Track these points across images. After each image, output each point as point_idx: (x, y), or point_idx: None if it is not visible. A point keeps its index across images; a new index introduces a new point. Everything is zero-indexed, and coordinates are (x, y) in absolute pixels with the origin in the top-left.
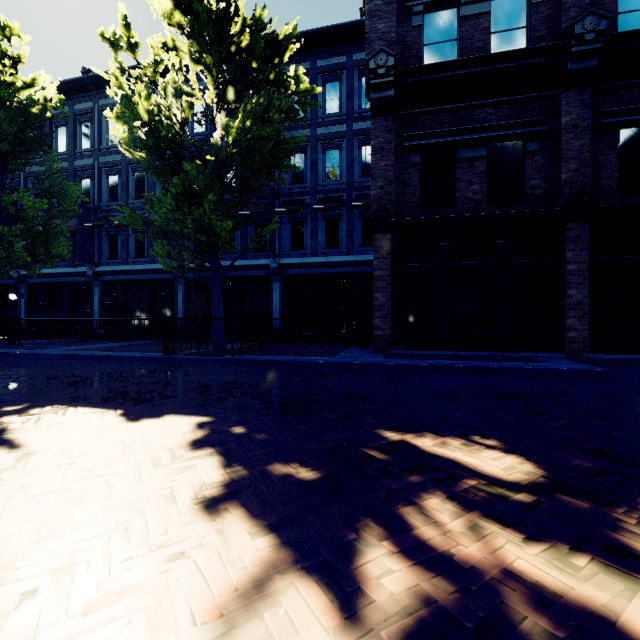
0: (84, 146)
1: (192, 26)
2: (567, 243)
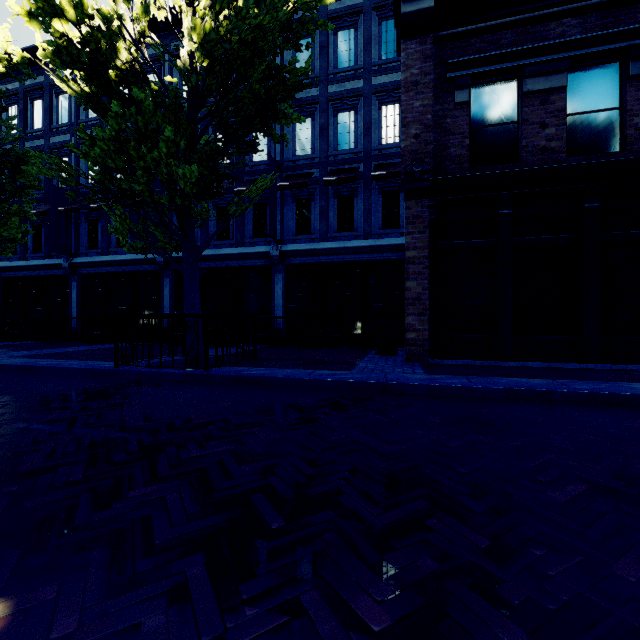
0: (61, 120)
1: None
2: None
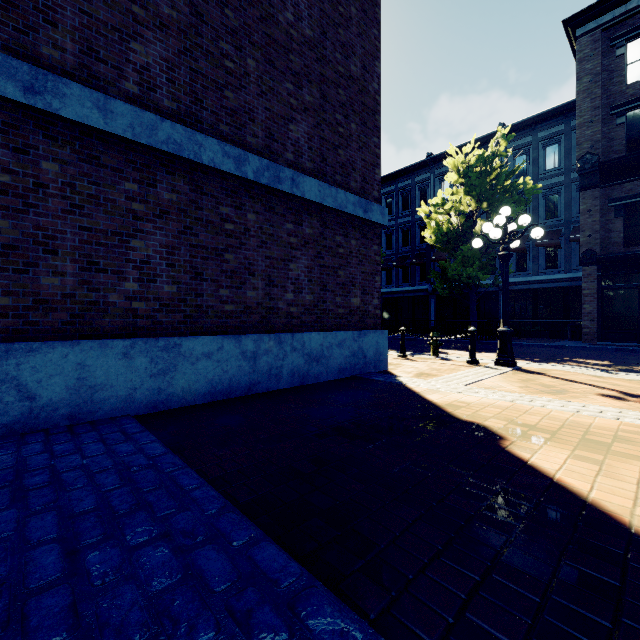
0: None
1: (466, 182)
2: None
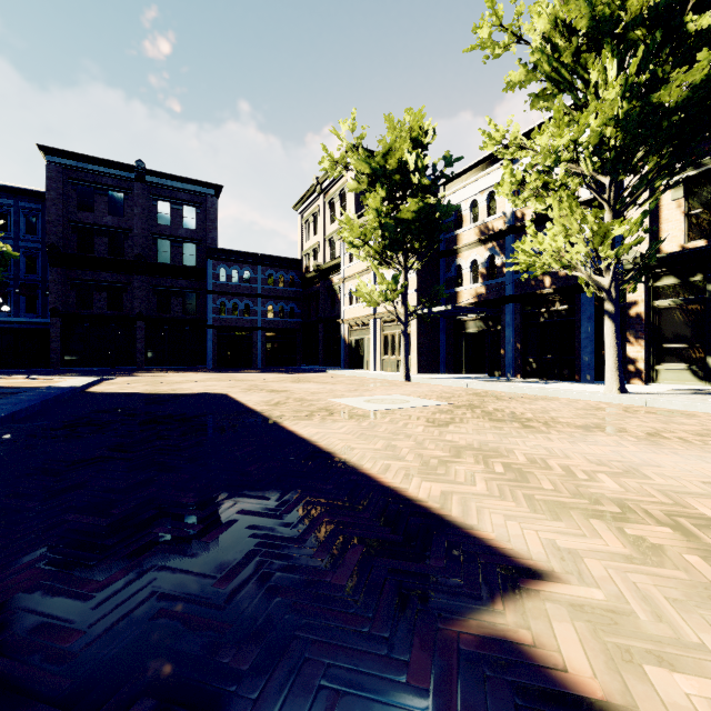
0: None
1: None
2: (137, 328)
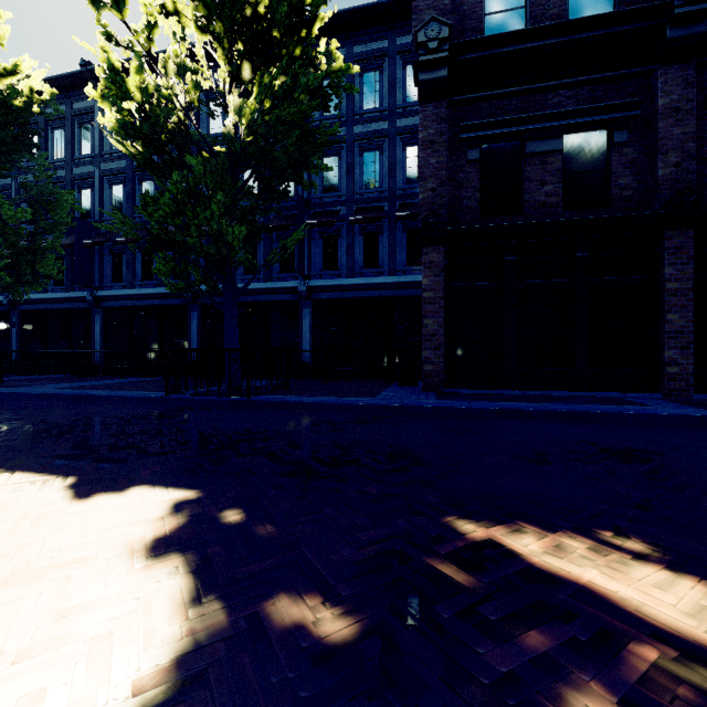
0: (84, 151)
1: None
2: (666, 255)
